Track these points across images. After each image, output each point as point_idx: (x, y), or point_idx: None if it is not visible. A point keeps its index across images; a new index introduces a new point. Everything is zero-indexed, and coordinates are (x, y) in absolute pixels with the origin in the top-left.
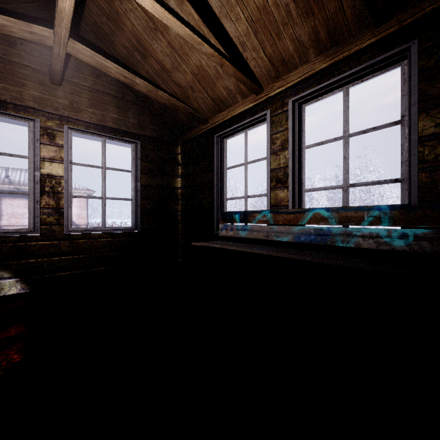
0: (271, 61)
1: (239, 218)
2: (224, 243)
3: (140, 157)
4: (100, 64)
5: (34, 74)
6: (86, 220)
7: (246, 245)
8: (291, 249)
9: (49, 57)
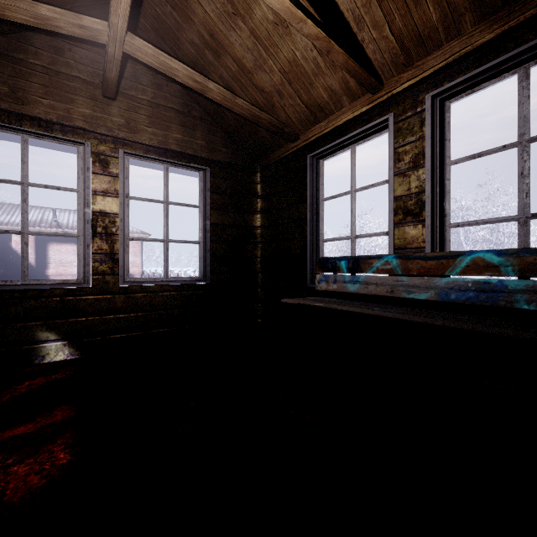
0: (401, 41)
1: (346, 267)
2: (326, 300)
3: (210, 188)
4: (165, 66)
5: (84, 87)
6: (141, 268)
7: (360, 304)
8: (433, 312)
9: (101, 65)
